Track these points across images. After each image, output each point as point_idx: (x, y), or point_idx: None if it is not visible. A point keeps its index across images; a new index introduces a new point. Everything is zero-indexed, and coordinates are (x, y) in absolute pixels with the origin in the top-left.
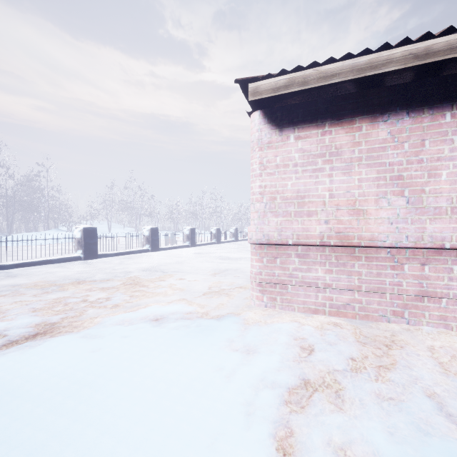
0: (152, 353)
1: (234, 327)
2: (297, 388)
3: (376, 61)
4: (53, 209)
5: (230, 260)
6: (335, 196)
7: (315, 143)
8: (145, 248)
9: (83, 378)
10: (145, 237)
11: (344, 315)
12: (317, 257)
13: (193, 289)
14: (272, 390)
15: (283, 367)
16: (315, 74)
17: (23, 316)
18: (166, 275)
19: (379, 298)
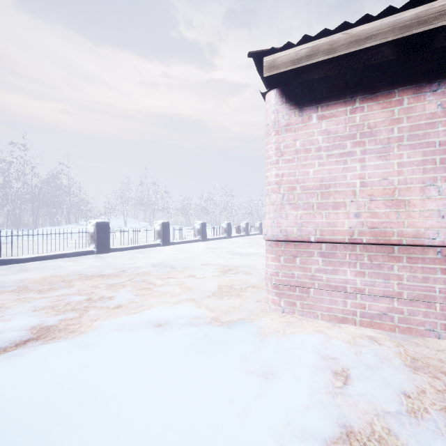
0: (149, 373)
1: (248, 339)
2: (337, 442)
3: (426, 15)
4: (74, 205)
5: (241, 256)
6: (368, 184)
7: (343, 122)
8: (156, 242)
9: (61, 409)
10: (156, 231)
11: (380, 327)
12: (345, 256)
13: (202, 288)
14: (303, 445)
15: (314, 404)
16: (344, 39)
17: (21, 317)
18: (174, 271)
19: (426, 308)
